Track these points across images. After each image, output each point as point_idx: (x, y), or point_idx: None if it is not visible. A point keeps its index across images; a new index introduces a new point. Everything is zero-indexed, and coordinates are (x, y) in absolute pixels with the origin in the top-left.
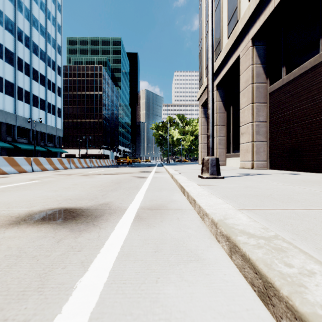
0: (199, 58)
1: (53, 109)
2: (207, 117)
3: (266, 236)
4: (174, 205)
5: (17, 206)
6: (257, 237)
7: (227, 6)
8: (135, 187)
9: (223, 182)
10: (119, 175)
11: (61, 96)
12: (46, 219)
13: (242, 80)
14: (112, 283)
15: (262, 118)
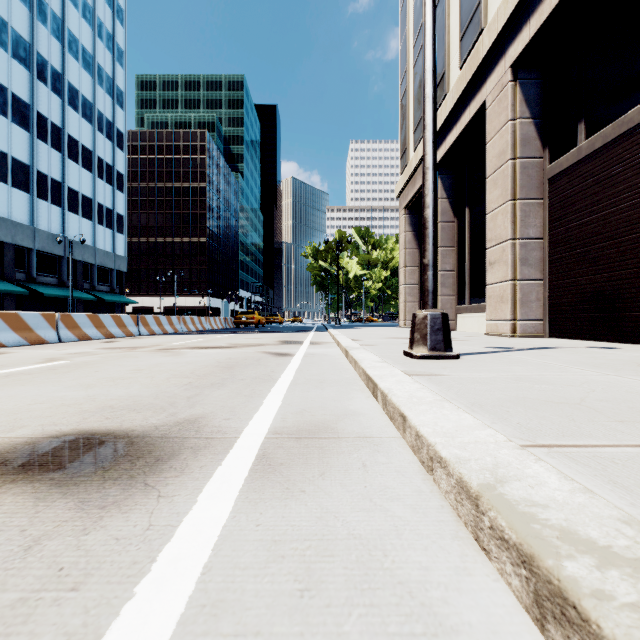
0: (401, 111)
1: (108, 217)
2: (423, 226)
3: None
4: (354, 424)
5: None
6: (628, 562)
7: (460, 1)
8: (266, 379)
9: (459, 367)
10: (236, 350)
11: (125, 191)
12: (31, 467)
13: (492, 152)
14: None
15: (535, 232)
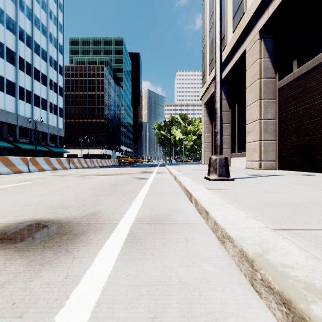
0: (202, 55)
1: (55, 109)
2: (215, 112)
3: None
4: (180, 216)
5: None
6: None
7: None
8: (133, 191)
9: (234, 185)
10: (119, 176)
11: (63, 96)
12: (5, 240)
13: (249, 75)
14: None
15: (271, 116)
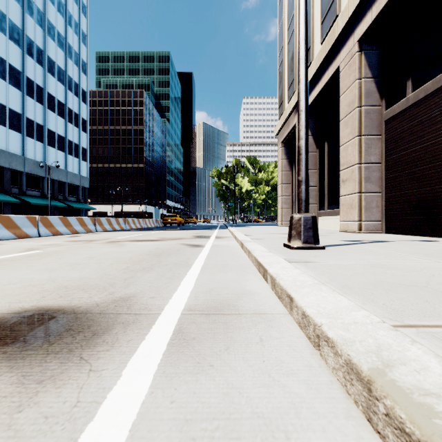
0: (279, 75)
1: (76, 149)
2: (298, 153)
3: None
4: (250, 302)
5: None
6: None
7: None
8: (183, 264)
9: (326, 255)
10: (163, 243)
11: (87, 131)
12: None
13: (344, 102)
14: None
15: (375, 158)
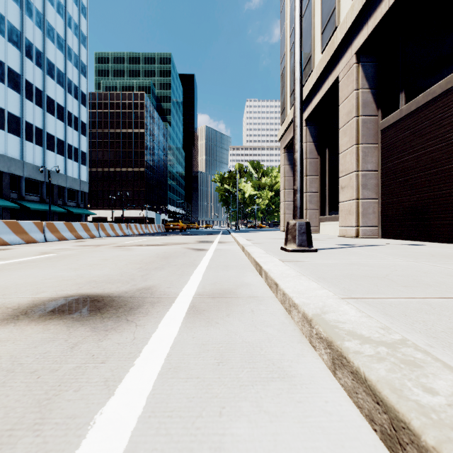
0: (281, 81)
1: (75, 153)
2: (293, 164)
3: (389, 341)
4: (247, 290)
5: (18, 292)
6: (375, 342)
7: (321, 7)
8: (190, 264)
9: (316, 257)
10: (168, 247)
11: (87, 135)
12: (58, 312)
13: (343, 111)
14: (151, 416)
15: (371, 166)
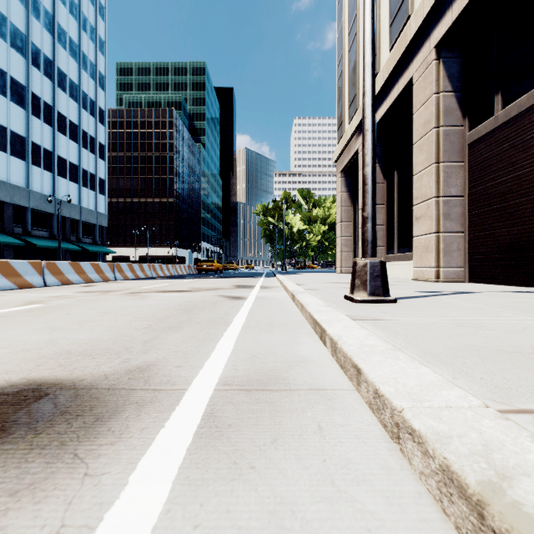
0: (337, 89)
1: (92, 180)
2: (363, 182)
3: None
4: (305, 373)
5: None
6: None
7: None
8: (220, 322)
9: (399, 311)
10: (196, 294)
11: (105, 159)
12: None
13: (418, 122)
14: None
15: (456, 190)
